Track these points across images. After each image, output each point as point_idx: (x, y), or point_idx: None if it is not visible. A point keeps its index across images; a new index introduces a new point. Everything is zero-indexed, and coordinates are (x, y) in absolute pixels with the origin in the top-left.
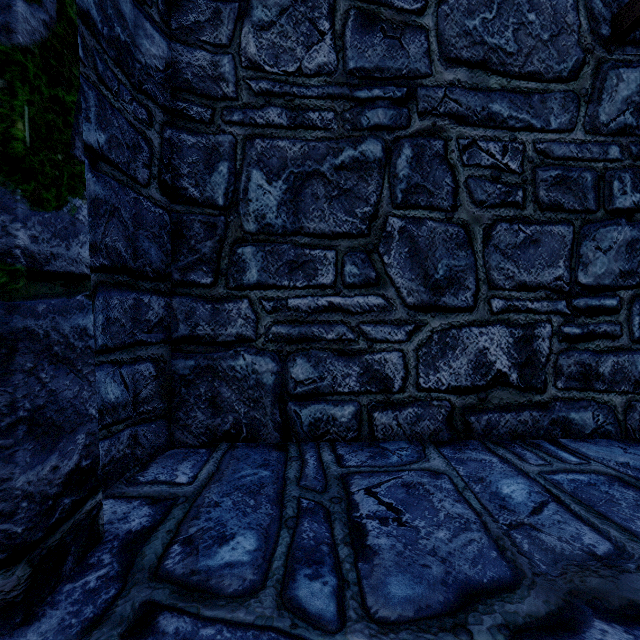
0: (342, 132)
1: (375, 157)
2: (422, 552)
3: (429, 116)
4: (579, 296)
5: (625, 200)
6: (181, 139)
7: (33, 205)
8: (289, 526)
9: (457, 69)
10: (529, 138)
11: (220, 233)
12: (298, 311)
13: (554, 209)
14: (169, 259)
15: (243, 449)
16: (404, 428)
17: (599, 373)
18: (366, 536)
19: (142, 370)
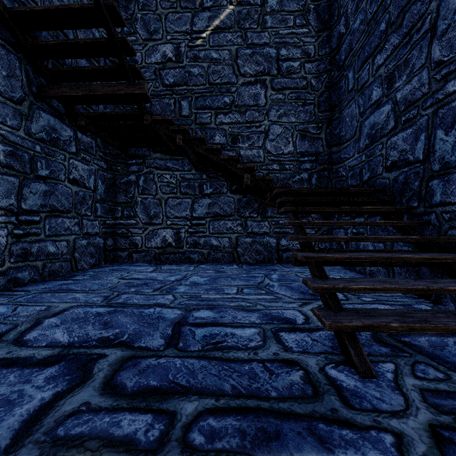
0: None
1: None
2: None
3: None
4: (22, 215)
5: (43, 172)
6: None
7: None
8: None
9: None
10: None
11: None
12: None
13: (9, 168)
14: None
15: None
16: None
17: (32, 252)
18: None
19: None
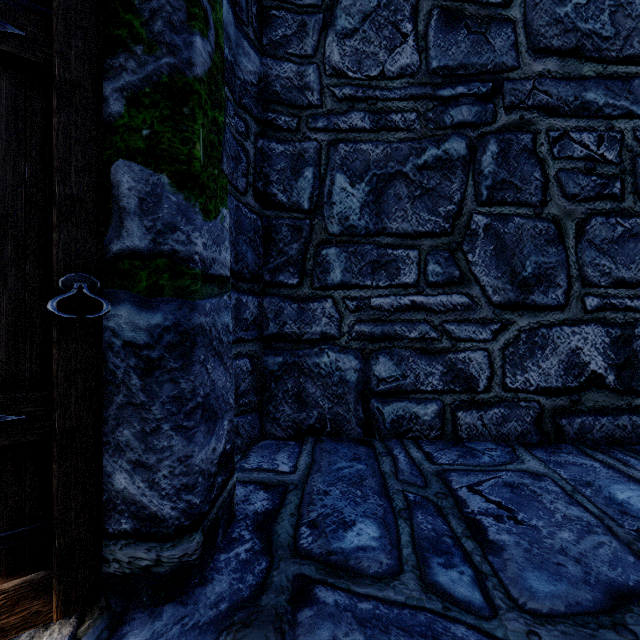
0: (425, 132)
1: (459, 155)
2: (551, 551)
3: (516, 110)
4: None
5: None
6: (271, 148)
7: (204, 216)
8: (404, 517)
9: (547, 59)
10: (628, 126)
11: (305, 236)
12: (381, 310)
13: None
14: (261, 261)
15: (330, 443)
16: (489, 428)
17: None
18: (486, 531)
19: (241, 365)
